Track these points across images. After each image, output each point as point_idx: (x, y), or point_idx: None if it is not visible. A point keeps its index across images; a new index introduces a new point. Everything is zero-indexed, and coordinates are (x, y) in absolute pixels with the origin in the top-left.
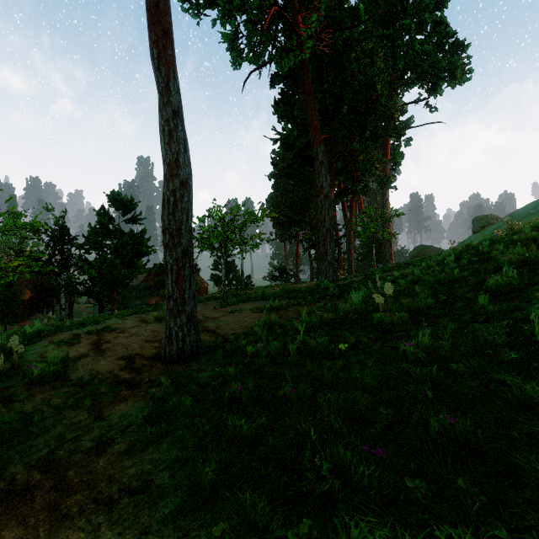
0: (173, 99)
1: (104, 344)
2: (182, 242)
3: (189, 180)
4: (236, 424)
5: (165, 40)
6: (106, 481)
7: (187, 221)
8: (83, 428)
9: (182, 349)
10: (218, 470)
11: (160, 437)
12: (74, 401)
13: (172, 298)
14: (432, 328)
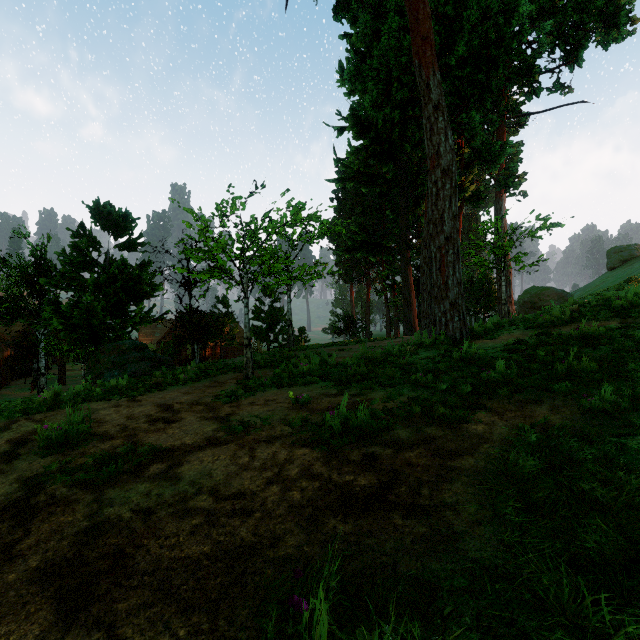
0: None
1: None
2: None
3: None
4: None
5: None
6: None
7: None
8: None
9: None
10: None
11: None
12: None
13: None
14: None
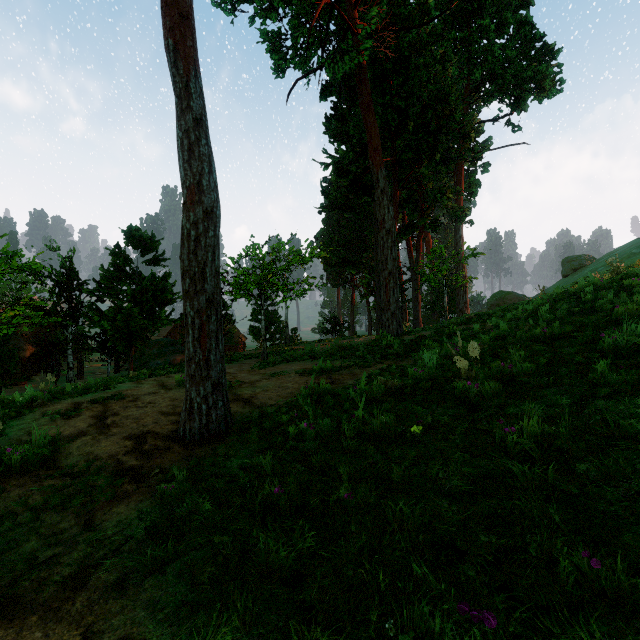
0: (195, 104)
1: (110, 418)
2: (206, 289)
3: (215, 209)
4: (270, 548)
5: (183, 27)
6: (79, 637)
7: (213, 261)
8: (65, 541)
9: (206, 427)
10: (241, 627)
11: (164, 562)
12: (59, 499)
13: (193, 360)
14: (535, 404)
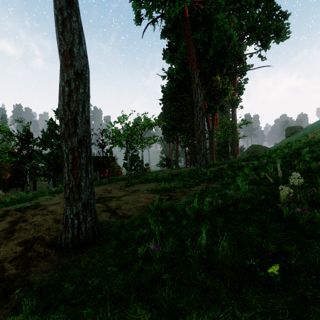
0: None
1: (20, 223)
2: (77, 132)
3: (84, 72)
4: None
5: None
6: None
7: (83, 111)
8: None
9: (77, 237)
10: None
11: None
12: None
13: (68, 186)
14: None
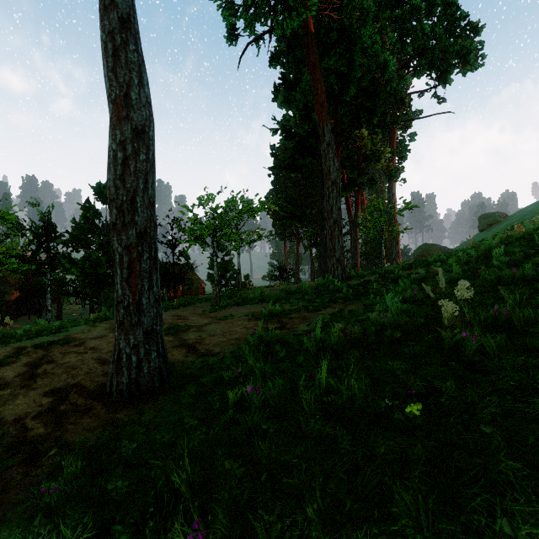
0: (120, 0)
1: (44, 366)
2: (137, 221)
3: (147, 128)
4: None
5: None
6: None
7: (145, 189)
8: None
9: (136, 382)
10: None
11: None
12: None
13: (122, 304)
14: None
